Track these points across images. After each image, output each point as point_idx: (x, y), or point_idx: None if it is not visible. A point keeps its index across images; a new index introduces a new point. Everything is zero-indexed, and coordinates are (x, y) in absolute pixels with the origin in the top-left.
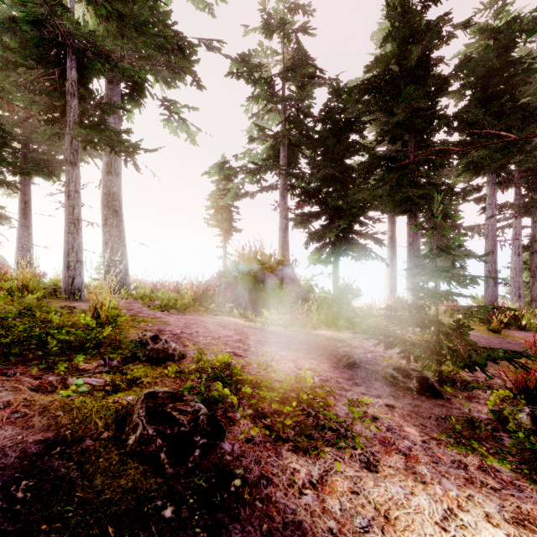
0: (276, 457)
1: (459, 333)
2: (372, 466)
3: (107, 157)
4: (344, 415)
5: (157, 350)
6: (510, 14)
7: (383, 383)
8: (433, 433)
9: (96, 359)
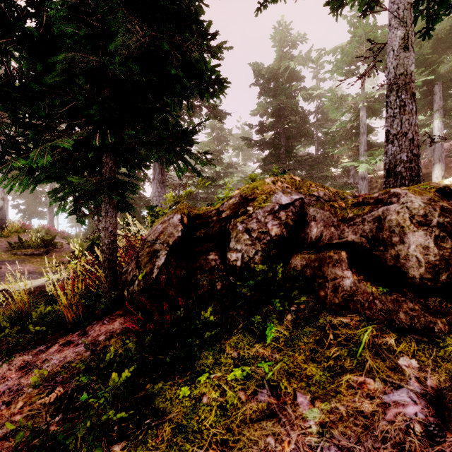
0: None
1: None
2: None
3: None
4: None
5: None
6: None
7: None
8: None
9: None
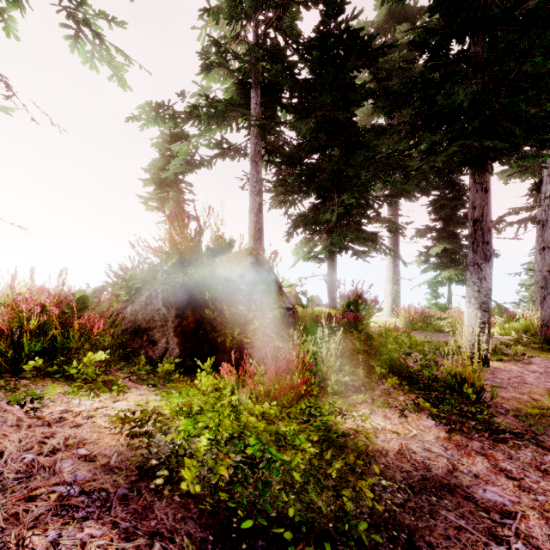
0: None
1: None
2: None
3: None
4: None
5: None
6: None
7: None
8: None
9: None
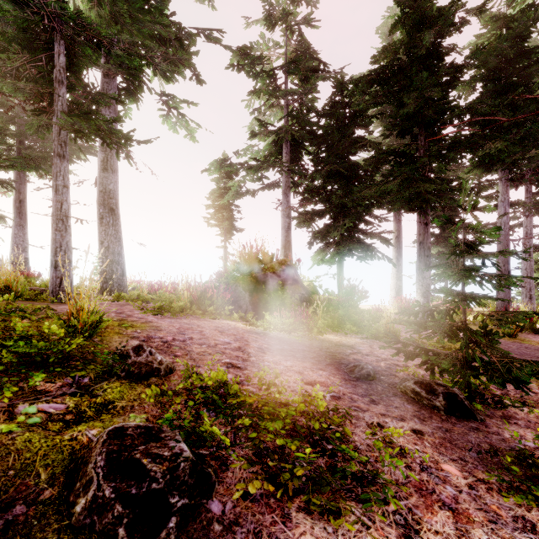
0: (283, 524)
1: (488, 341)
2: (412, 533)
3: (103, 153)
4: (365, 448)
5: (139, 364)
6: (525, 1)
7: (403, 399)
8: (477, 472)
9: (62, 376)
